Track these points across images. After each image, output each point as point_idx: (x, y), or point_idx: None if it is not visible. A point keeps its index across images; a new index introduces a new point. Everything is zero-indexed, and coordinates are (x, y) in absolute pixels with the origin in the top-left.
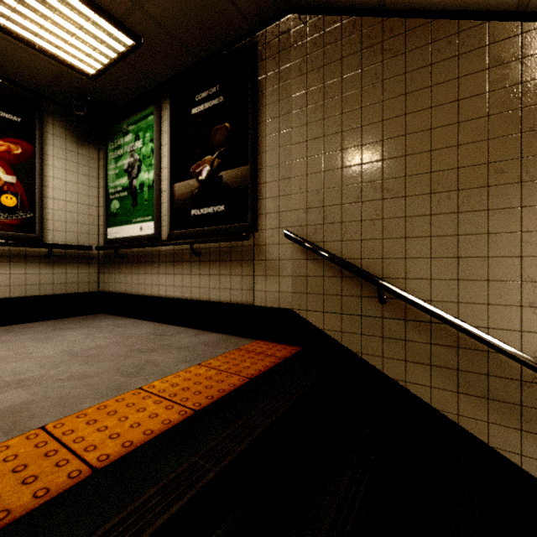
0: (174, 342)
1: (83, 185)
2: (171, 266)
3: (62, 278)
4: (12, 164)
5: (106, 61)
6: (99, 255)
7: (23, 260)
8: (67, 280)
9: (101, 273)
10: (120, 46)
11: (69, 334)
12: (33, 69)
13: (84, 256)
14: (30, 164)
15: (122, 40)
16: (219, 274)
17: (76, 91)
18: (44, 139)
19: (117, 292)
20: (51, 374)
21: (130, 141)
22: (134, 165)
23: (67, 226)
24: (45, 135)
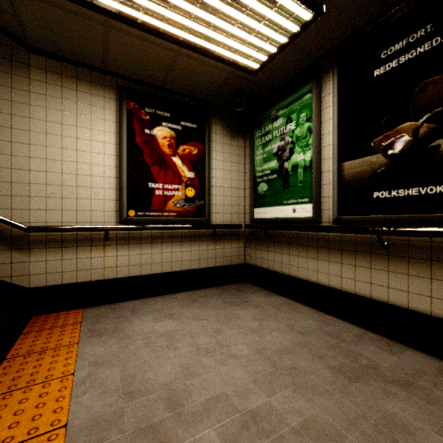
0: (374, 363)
1: (234, 171)
2: (337, 254)
3: (221, 253)
4: (191, 163)
5: (274, 50)
6: (245, 231)
7: (197, 239)
8: (224, 254)
9: (247, 247)
10: (295, 26)
11: (241, 315)
12: (209, 80)
13: (235, 233)
14: (202, 160)
15: (300, 17)
16: (429, 278)
17: (235, 90)
18: (210, 138)
19: (264, 267)
20: (277, 409)
21: (280, 125)
22: (285, 148)
23: (224, 208)
24: (211, 134)
